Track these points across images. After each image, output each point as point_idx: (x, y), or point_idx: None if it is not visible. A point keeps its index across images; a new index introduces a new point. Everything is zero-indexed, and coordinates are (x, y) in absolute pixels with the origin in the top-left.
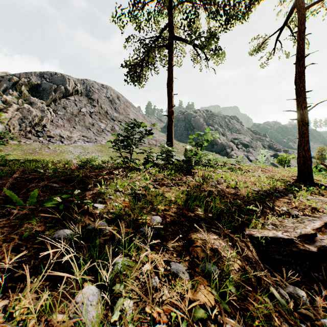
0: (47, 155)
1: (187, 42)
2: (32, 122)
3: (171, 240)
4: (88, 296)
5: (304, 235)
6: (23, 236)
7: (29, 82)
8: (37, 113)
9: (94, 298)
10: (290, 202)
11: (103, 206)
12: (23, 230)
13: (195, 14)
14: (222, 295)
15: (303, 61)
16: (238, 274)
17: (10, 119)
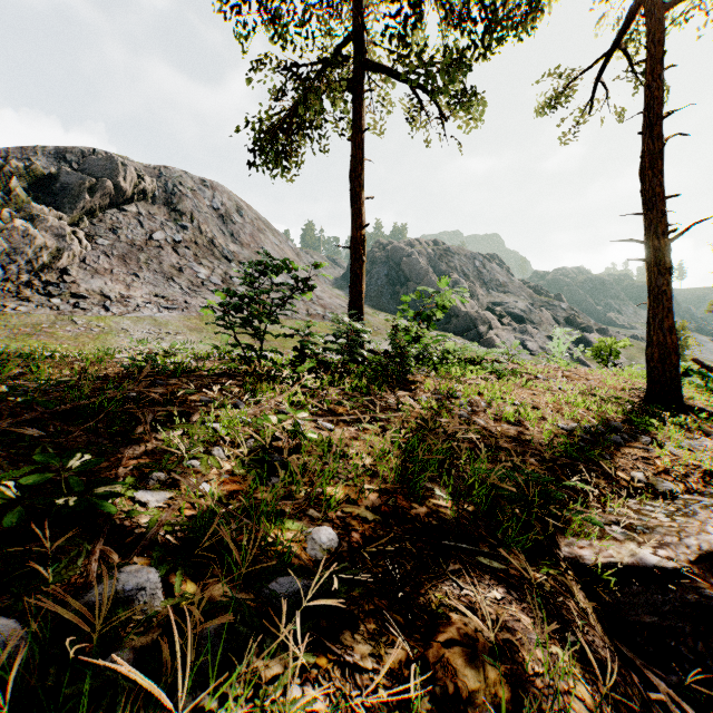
0: (68, 339)
1: (396, 76)
2: (36, 262)
3: (368, 620)
4: None
5: (709, 555)
6: None
7: (29, 168)
8: (47, 242)
9: None
10: (651, 457)
11: (165, 496)
12: None
13: (416, 7)
14: None
15: (659, 127)
16: None
17: None
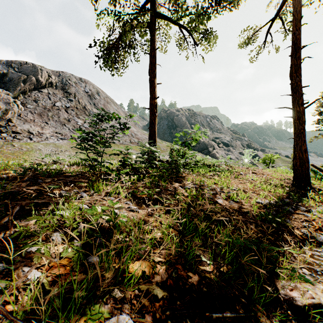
0: (9, 154)
1: (173, 23)
2: None
3: None
4: None
5: None
6: None
7: None
8: (1, 106)
9: None
10: (309, 220)
11: None
12: None
13: None
14: None
15: (299, 52)
16: None
17: None
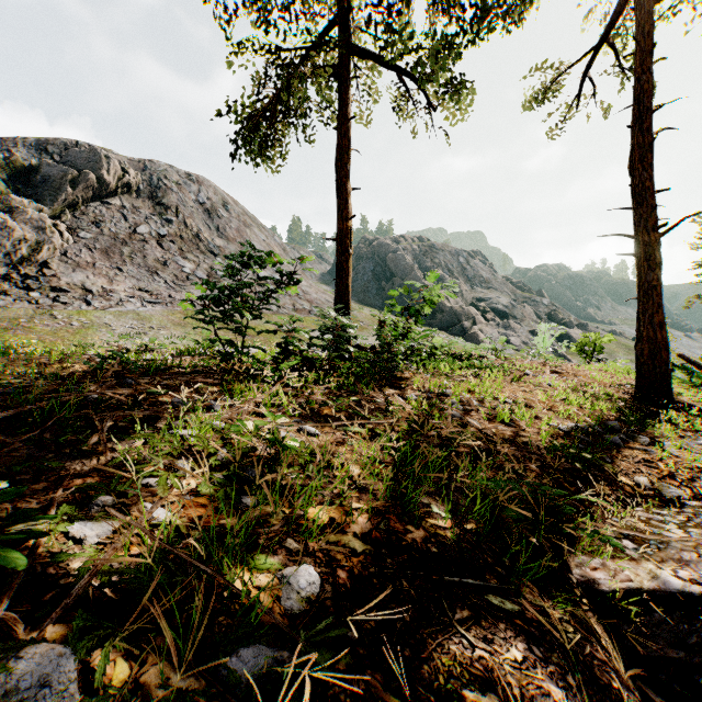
0: (47, 334)
1: (384, 64)
2: (15, 254)
3: None
4: None
5: None
6: None
7: (9, 160)
8: (27, 234)
9: None
10: (653, 459)
11: (110, 528)
12: None
13: None
14: None
15: (649, 120)
16: None
17: None
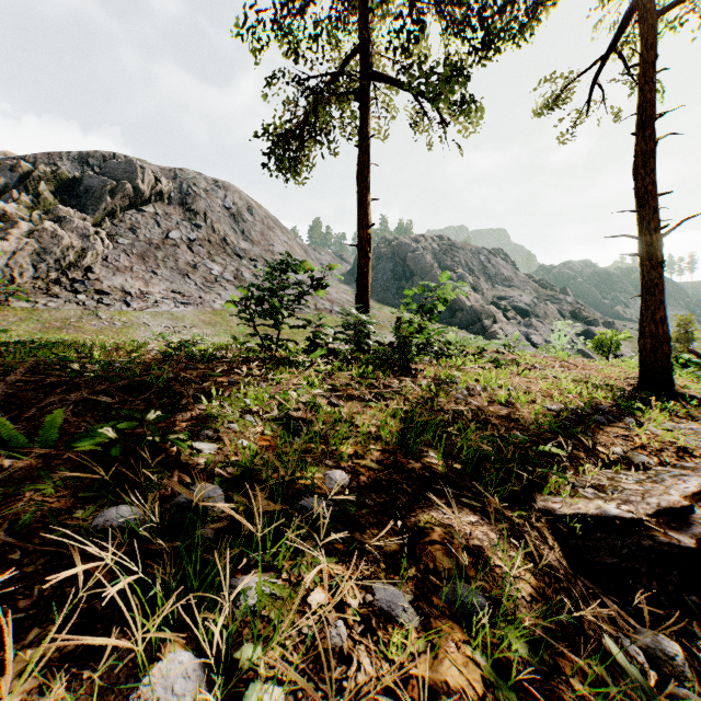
0: (94, 333)
1: (400, 86)
2: (63, 260)
3: (372, 527)
4: (172, 681)
5: (667, 511)
6: (19, 524)
7: (55, 173)
8: (73, 242)
9: (188, 684)
10: (630, 434)
11: (214, 447)
12: (21, 509)
13: (418, 24)
14: (499, 664)
15: (651, 127)
16: (532, 608)
17: (13, 255)
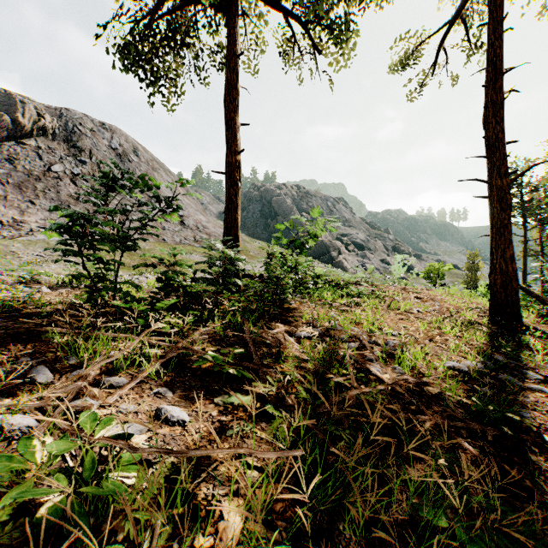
0: None
1: (272, 7)
2: None
3: None
4: None
5: None
6: None
7: None
8: None
9: None
10: None
11: None
12: None
13: None
14: None
15: (501, 80)
16: None
17: None
